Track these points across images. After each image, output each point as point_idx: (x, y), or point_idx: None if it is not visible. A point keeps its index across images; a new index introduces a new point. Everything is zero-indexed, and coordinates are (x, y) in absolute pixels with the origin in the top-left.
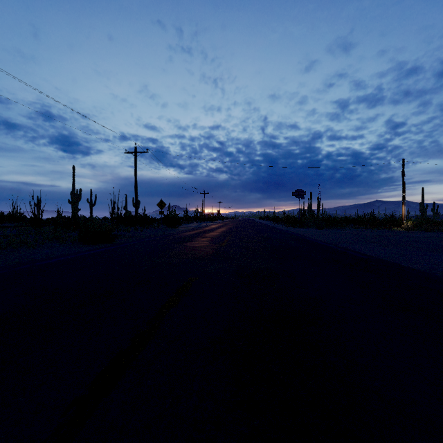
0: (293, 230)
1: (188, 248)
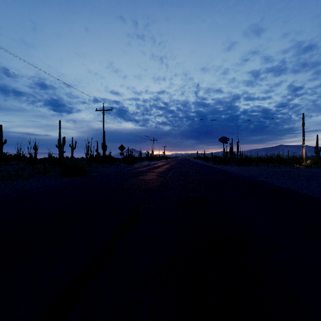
0: (219, 166)
1: (141, 180)
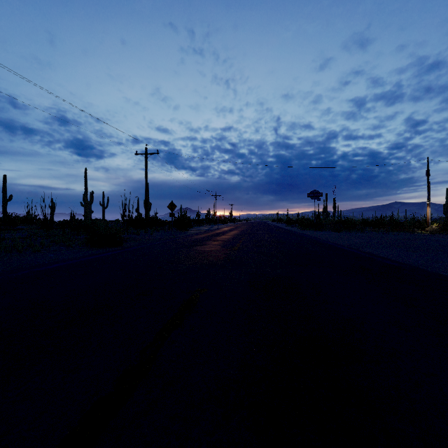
0: (309, 233)
1: (198, 252)
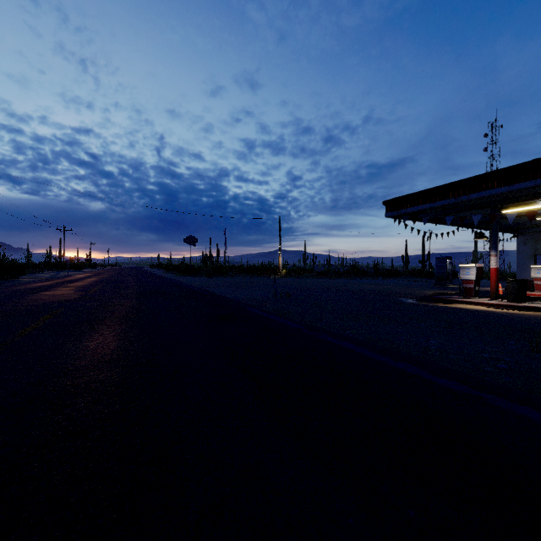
0: (182, 278)
1: (48, 295)
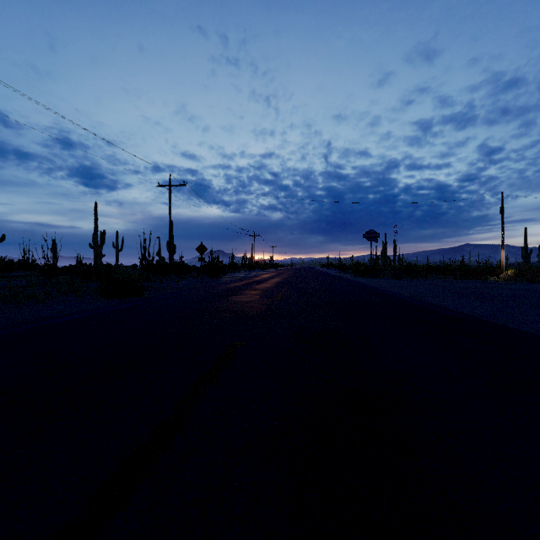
0: (364, 280)
1: (233, 303)
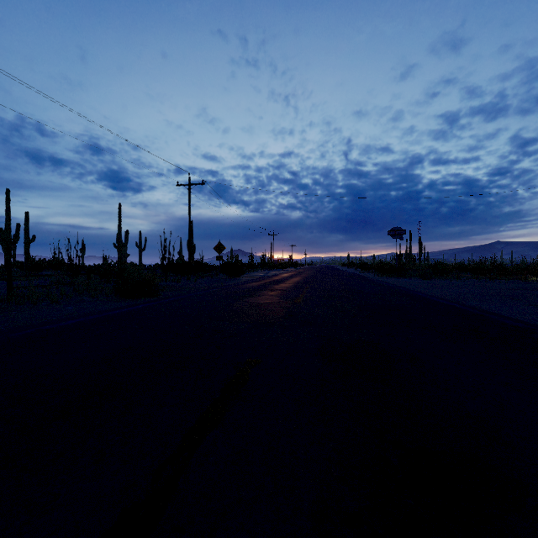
0: (390, 280)
1: (251, 305)
